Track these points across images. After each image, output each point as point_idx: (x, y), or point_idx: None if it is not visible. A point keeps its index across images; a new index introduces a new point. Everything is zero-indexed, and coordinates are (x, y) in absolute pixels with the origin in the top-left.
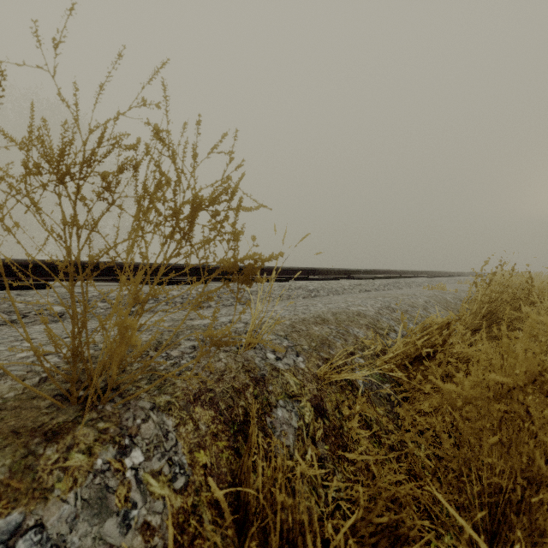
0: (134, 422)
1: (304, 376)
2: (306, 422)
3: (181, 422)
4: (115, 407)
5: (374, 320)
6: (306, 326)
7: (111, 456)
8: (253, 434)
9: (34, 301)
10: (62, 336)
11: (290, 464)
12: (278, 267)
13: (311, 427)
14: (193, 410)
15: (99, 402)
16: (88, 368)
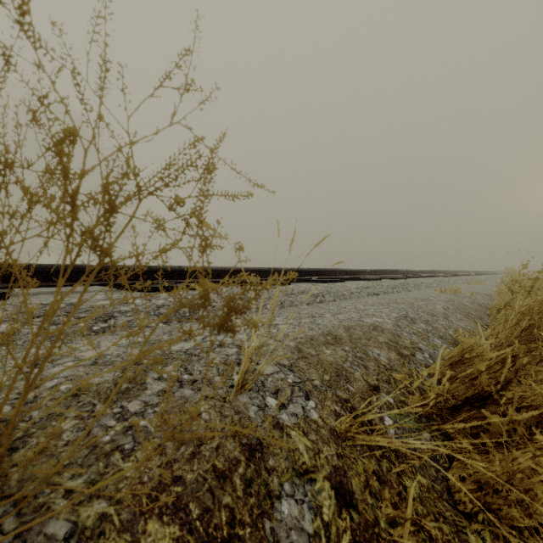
0: None
1: (318, 433)
2: (324, 520)
3: None
4: None
5: (394, 336)
6: (315, 349)
7: None
8: None
9: None
10: None
11: None
12: (279, 268)
13: (332, 529)
14: (144, 529)
15: None
16: None
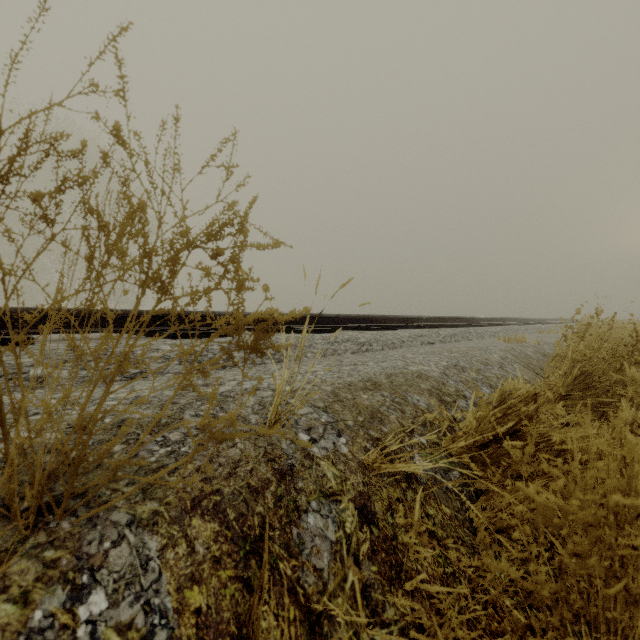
0: (100, 547)
1: (346, 465)
2: (346, 532)
3: (170, 543)
4: (75, 523)
5: (439, 383)
6: (352, 393)
7: (58, 604)
8: (265, 567)
9: (8, 362)
10: (30, 413)
11: (320, 607)
12: (323, 315)
13: (353, 539)
14: (189, 523)
15: (53, 517)
16: (33, 472)
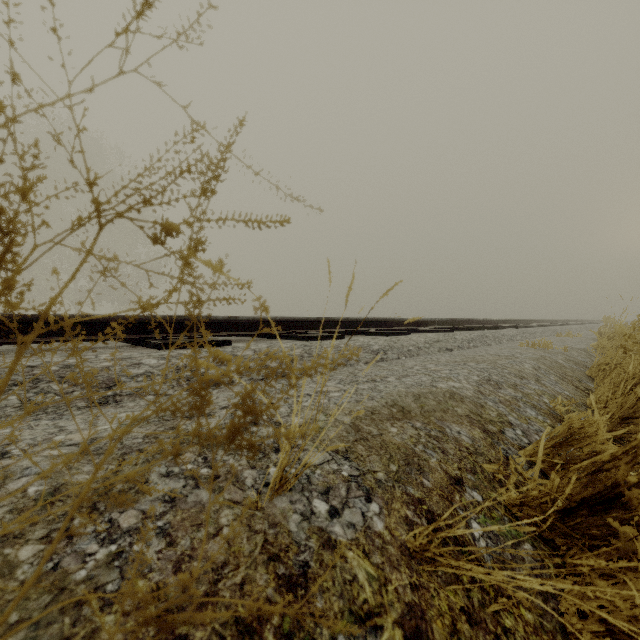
0: None
1: (384, 553)
2: None
3: None
4: None
5: (477, 406)
6: (377, 426)
7: None
8: None
9: None
10: None
11: None
12: (330, 318)
13: None
14: None
15: None
16: None
